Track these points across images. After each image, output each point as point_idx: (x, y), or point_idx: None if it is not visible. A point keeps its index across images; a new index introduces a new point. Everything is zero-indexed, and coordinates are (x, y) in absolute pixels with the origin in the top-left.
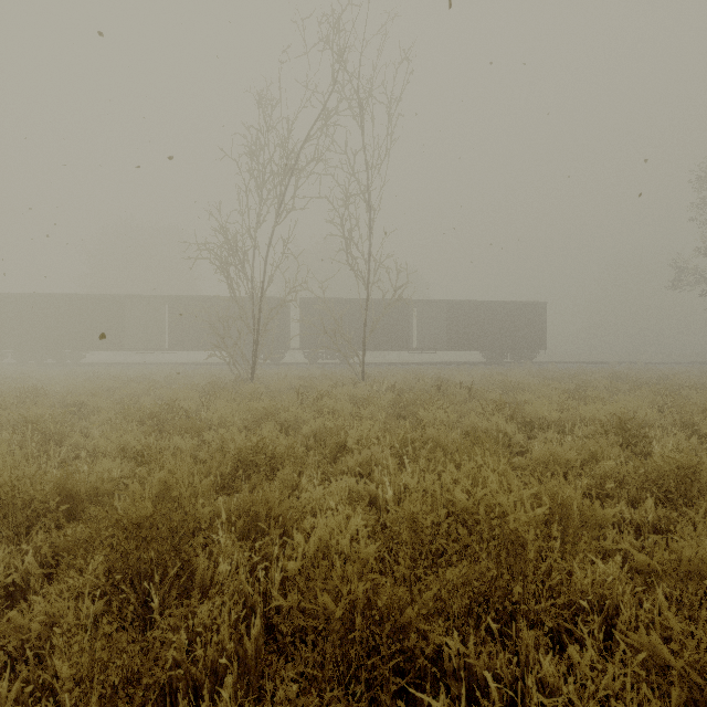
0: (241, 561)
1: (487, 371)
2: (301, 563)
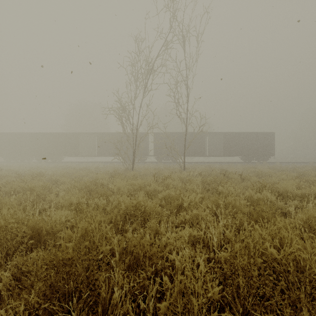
0: (127, 293)
1: (245, 166)
2: (168, 302)
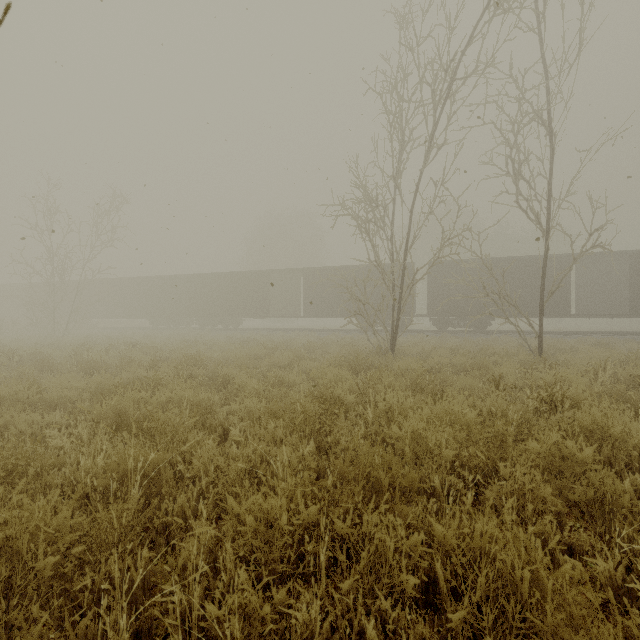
0: None
1: None
2: None
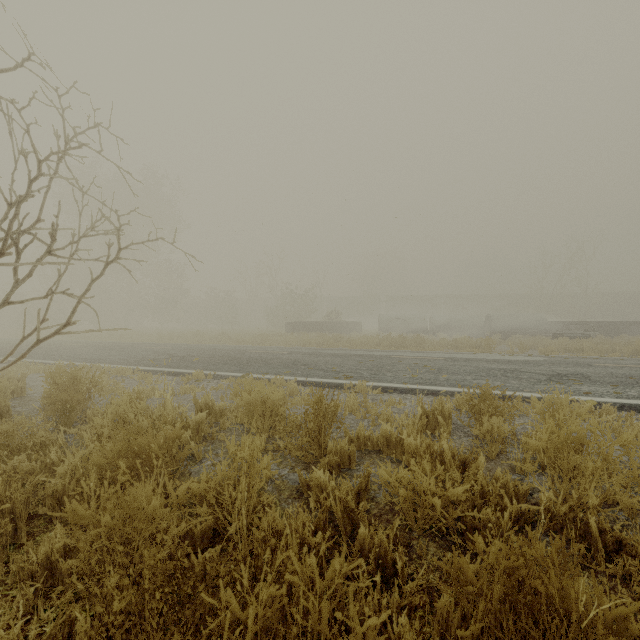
0: None
1: None
2: None
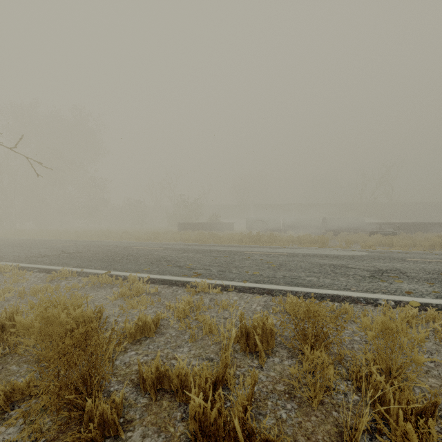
0: None
1: None
2: None
